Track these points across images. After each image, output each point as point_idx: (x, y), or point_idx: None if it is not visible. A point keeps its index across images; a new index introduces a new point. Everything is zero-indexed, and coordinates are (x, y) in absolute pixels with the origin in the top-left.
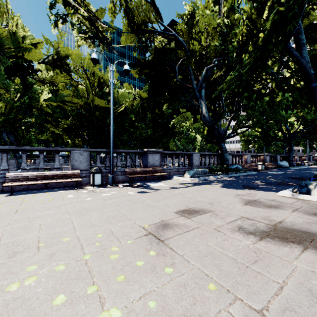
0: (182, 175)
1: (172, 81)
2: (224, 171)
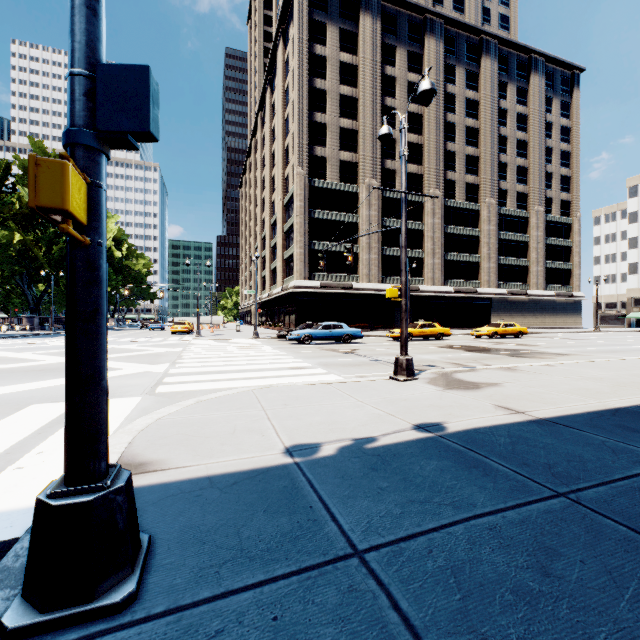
0: None
1: None
2: None
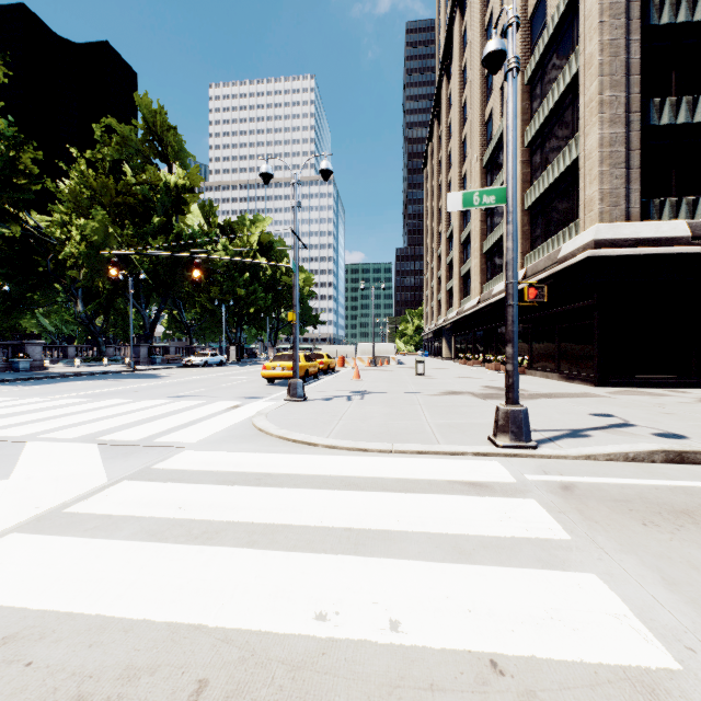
0: (56, 364)
1: (43, 270)
2: (98, 360)
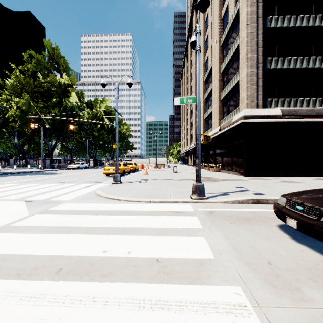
0: (3, 168)
1: None
2: (25, 166)
